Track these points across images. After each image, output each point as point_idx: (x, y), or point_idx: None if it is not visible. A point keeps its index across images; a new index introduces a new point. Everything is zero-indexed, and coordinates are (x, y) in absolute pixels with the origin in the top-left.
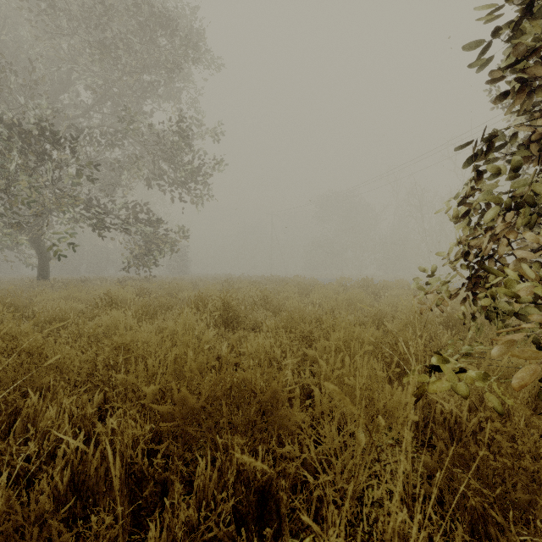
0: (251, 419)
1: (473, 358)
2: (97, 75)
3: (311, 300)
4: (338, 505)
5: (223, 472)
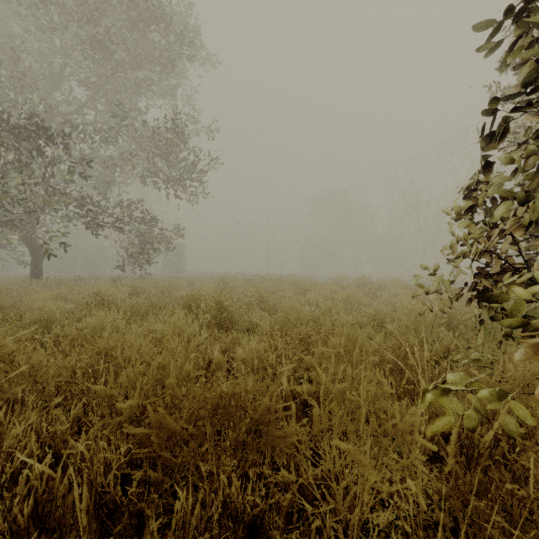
0: (240, 440)
1: (481, 364)
2: (91, 71)
3: (307, 299)
4: (339, 538)
5: (207, 505)
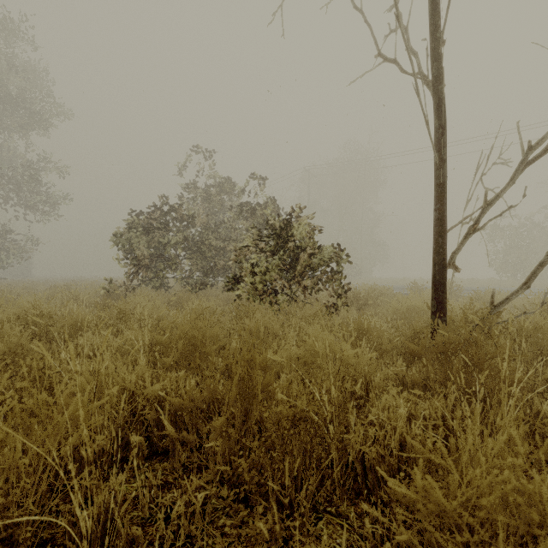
0: None
1: None
2: None
3: None
4: None
5: None
